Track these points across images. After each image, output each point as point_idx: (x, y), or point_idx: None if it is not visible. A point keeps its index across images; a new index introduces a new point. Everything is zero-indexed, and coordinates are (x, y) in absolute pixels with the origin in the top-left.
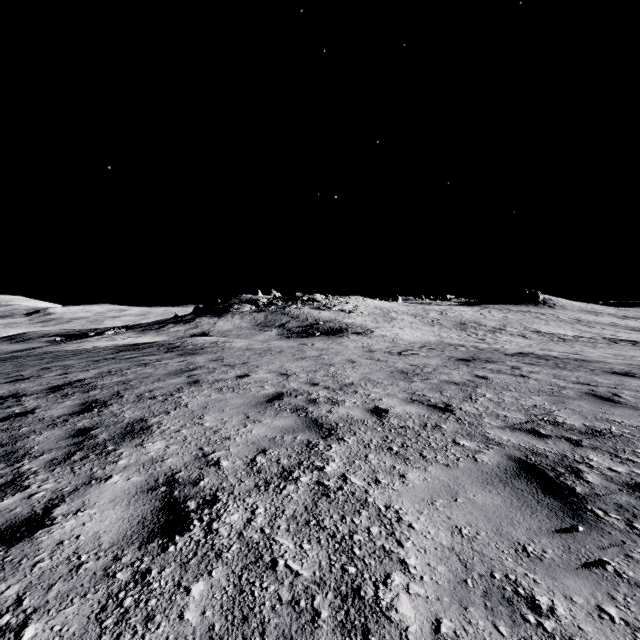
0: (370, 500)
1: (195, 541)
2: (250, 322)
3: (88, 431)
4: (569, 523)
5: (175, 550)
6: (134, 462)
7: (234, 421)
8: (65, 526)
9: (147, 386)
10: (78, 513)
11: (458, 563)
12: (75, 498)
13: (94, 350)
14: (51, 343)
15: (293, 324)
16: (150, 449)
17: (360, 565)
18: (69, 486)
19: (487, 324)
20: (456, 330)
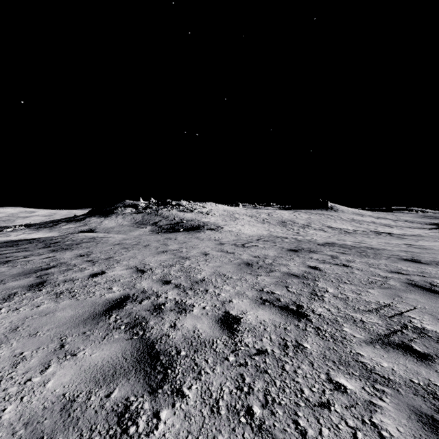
0: None
1: None
2: (130, 221)
3: None
4: None
5: None
6: None
7: (35, 357)
8: None
9: None
10: None
11: None
12: None
13: None
14: None
15: (163, 222)
16: None
17: None
18: None
19: (299, 222)
20: (279, 226)
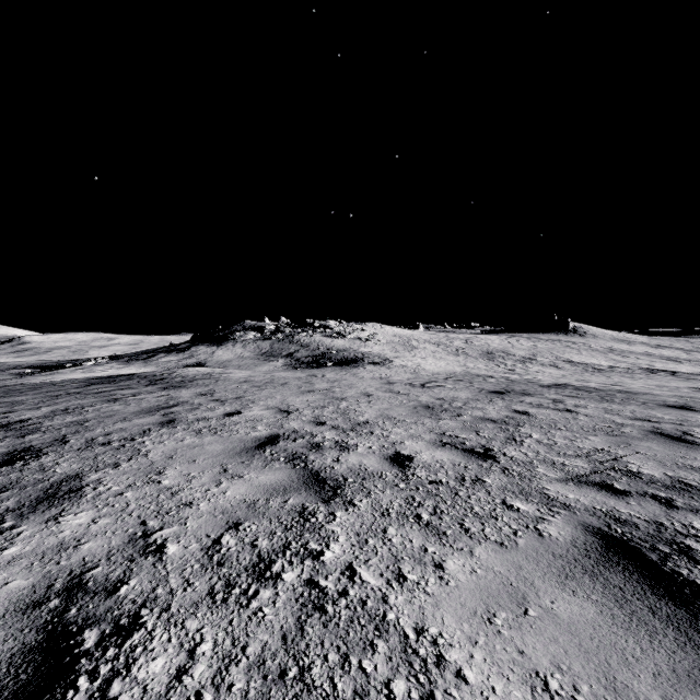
0: (391, 617)
1: None
2: (254, 351)
3: None
4: None
5: None
6: (30, 550)
7: (205, 477)
8: None
9: (105, 428)
10: None
11: None
12: None
13: (60, 383)
14: (18, 376)
15: (302, 353)
16: (66, 525)
17: None
18: None
19: (516, 353)
20: (483, 360)
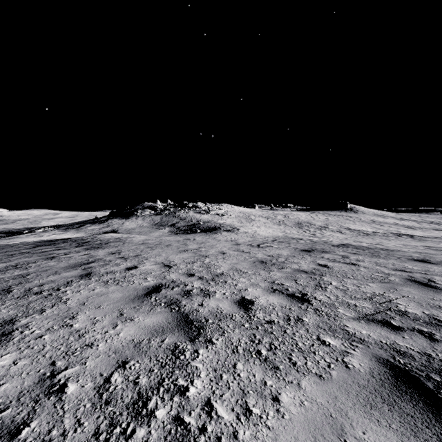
0: None
1: None
2: (149, 222)
3: None
4: None
5: None
6: None
7: (106, 320)
8: None
9: (41, 280)
10: None
11: None
12: None
13: (16, 245)
14: None
15: (181, 224)
16: None
17: None
18: None
19: (316, 224)
20: (296, 228)
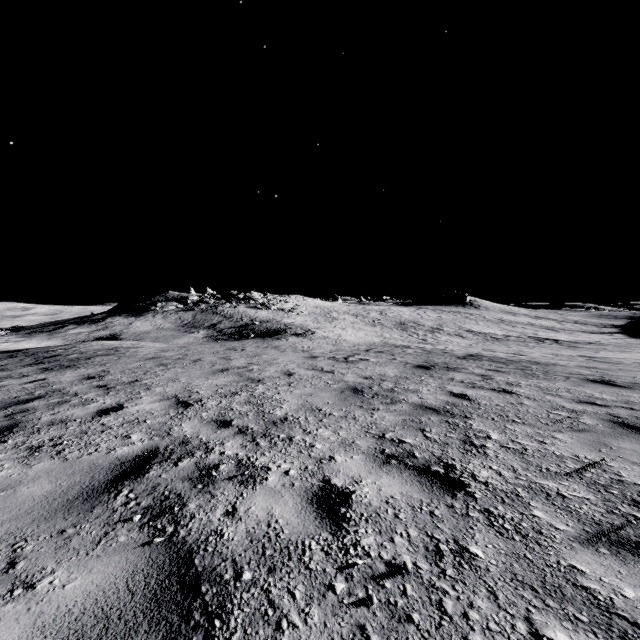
0: None
1: None
2: (175, 322)
3: None
4: None
5: None
6: None
7: None
8: None
9: None
10: None
11: None
12: None
13: None
14: None
15: (225, 324)
16: None
17: None
18: None
19: (425, 324)
20: (397, 330)
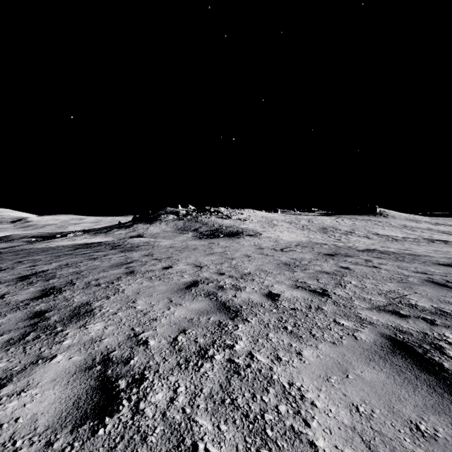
0: (275, 377)
1: (123, 423)
2: (173, 227)
3: (43, 313)
4: (448, 399)
5: (104, 433)
6: (77, 342)
7: (160, 304)
8: (7, 407)
9: (94, 276)
10: (21, 393)
11: (362, 445)
12: (21, 378)
13: (58, 248)
14: (28, 242)
15: (204, 229)
16: (91, 330)
17: (274, 448)
18: (18, 365)
19: (341, 229)
20: (320, 233)
